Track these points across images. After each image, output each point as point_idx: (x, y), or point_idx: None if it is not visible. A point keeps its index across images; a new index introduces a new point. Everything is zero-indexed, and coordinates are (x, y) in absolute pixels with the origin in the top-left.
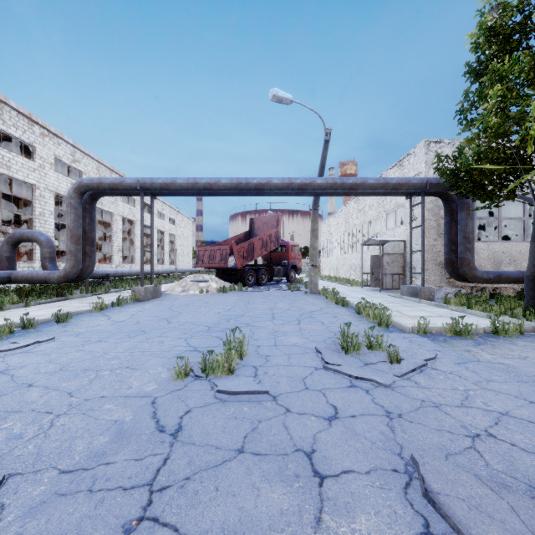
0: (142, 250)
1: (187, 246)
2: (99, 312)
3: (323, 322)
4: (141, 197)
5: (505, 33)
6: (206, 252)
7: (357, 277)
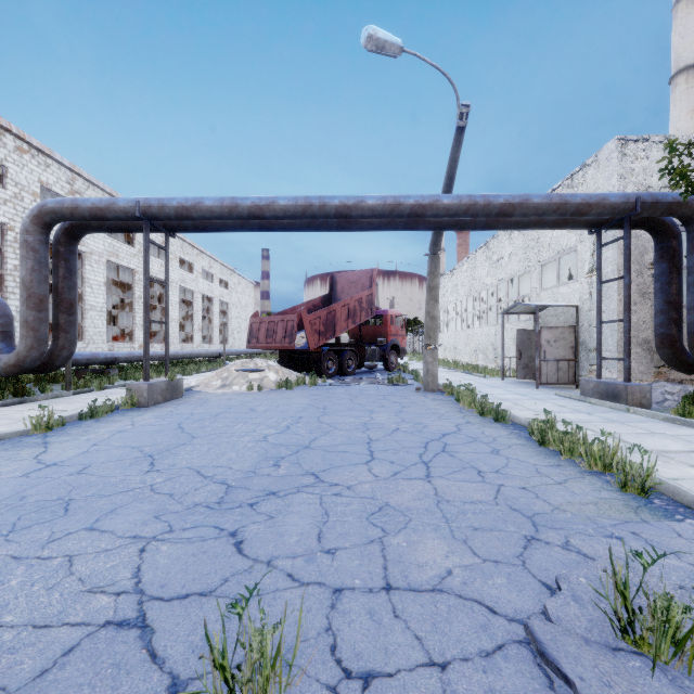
0: (146, 320)
1: (246, 318)
2: (41, 434)
3: (479, 470)
4: (144, 231)
5: None
6: (263, 325)
7: (489, 363)
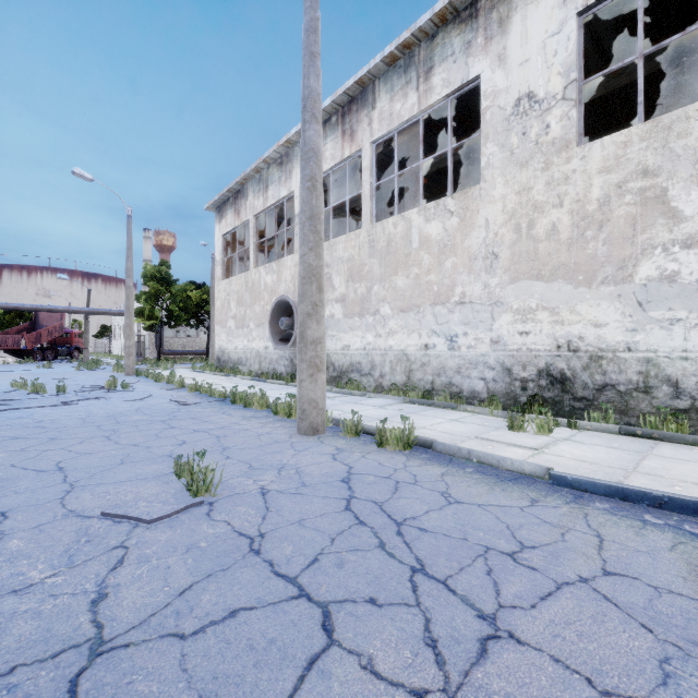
0: None
1: None
2: None
3: None
4: None
5: (153, 276)
6: None
7: None
